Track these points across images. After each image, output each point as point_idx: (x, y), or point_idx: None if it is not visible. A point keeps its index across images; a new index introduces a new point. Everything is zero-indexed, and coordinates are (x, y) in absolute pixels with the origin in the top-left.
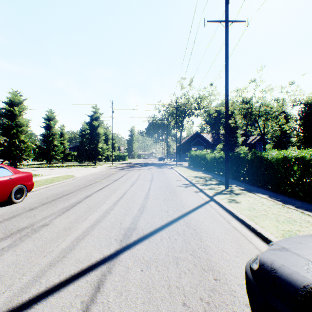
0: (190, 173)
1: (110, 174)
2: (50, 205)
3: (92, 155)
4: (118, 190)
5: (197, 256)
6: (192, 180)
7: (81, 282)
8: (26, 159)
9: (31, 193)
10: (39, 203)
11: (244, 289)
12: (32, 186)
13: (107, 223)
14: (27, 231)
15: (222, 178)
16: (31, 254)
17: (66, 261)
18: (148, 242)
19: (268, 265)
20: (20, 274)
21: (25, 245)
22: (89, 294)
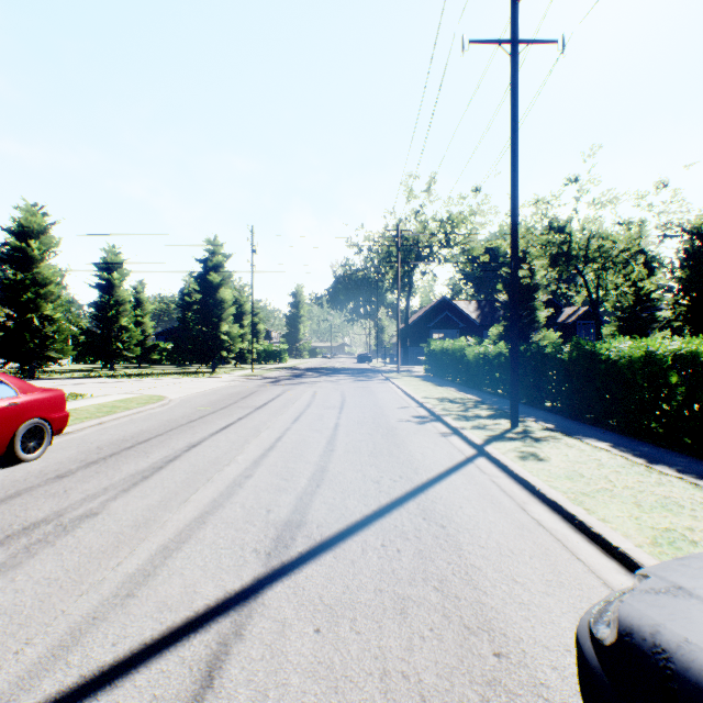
0: (430, 390)
1: (247, 393)
2: (105, 466)
3: (206, 349)
4: (264, 430)
5: (451, 593)
6: (435, 406)
7: (167, 662)
8: (56, 359)
9: (64, 438)
10: (80, 460)
11: (571, 682)
12: (64, 423)
13: (238, 509)
14: (46, 530)
15: (502, 403)
16: (50, 588)
17: (134, 607)
18: (334, 557)
19: (646, 637)
20: (20, 642)
21: (37, 565)
22: (186, 695)
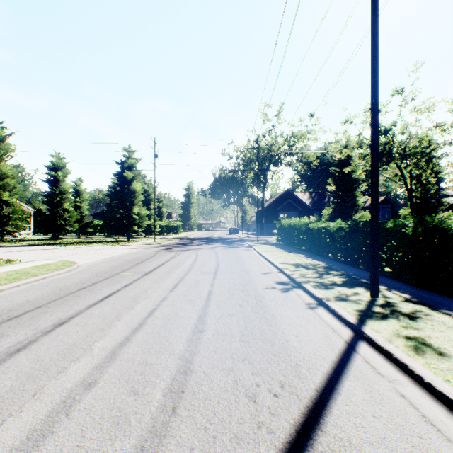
0: (285, 257)
1: (143, 258)
2: None
3: (123, 225)
4: (141, 301)
5: None
6: (293, 272)
7: None
8: (12, 232)
9: None
10: None
11: None
12: None
13: None
14: None
15: (347, 269)
16: None
17: None
18: None
19: None
20: None
21: None
22: None
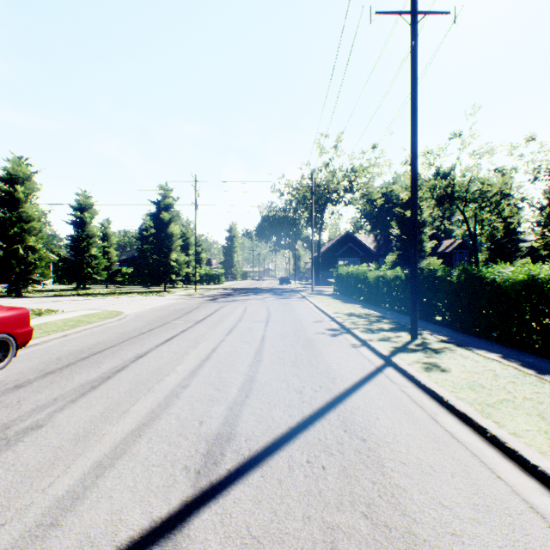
0: (339, 307)
1: (190, 309)
2: (60, 376)
3: (159, 273)
4: (201, 342)
5: (381, 521)
6: (345, 321)
7: None
8: (37, 281)
9: (31, 349)
10: (39, 371)
11: None
12: (28, 337)
13: (172, 421)
14: None
15: (400, 317)
16: None
17: (54, 541)
18: (261, 475)
19: None
20: None
21: None
22: None
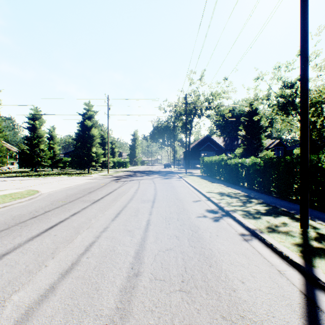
0: (209, 186)
1: (96, 188)
2: None
3: (84, 161)
4: (82, 232)
5: None
6: (220, 201)
7: None
8: None
9: None
10: None
11: None
12: None
13: None
14: None
15: (264, 197)
16: None
17: None
18: None
19: None
20: None
21: None
22: None
